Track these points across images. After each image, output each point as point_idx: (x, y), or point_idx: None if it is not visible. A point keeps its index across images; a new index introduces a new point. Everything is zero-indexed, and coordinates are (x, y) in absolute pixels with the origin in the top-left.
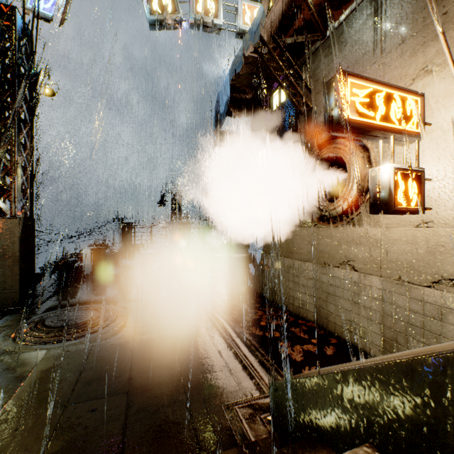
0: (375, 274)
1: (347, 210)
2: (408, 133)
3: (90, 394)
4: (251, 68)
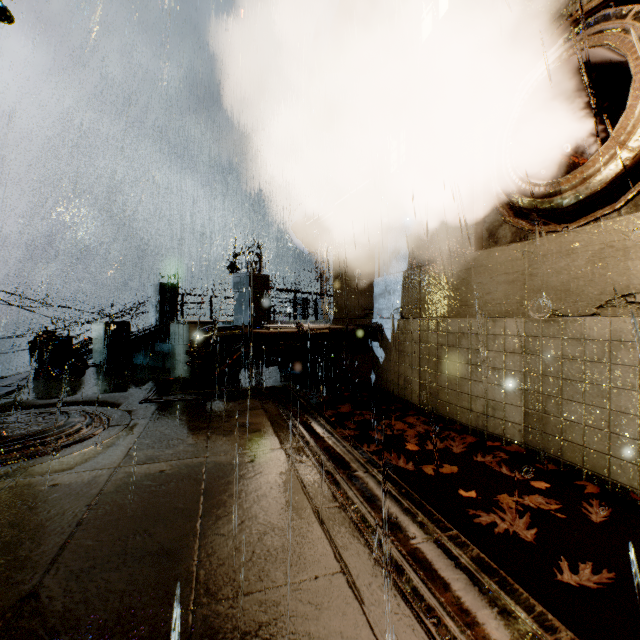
0: None
1: (624, 173)
2: None
3: None
4: None
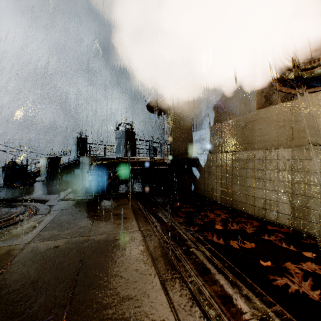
0: None
1: None
2: None
3: None
4: None
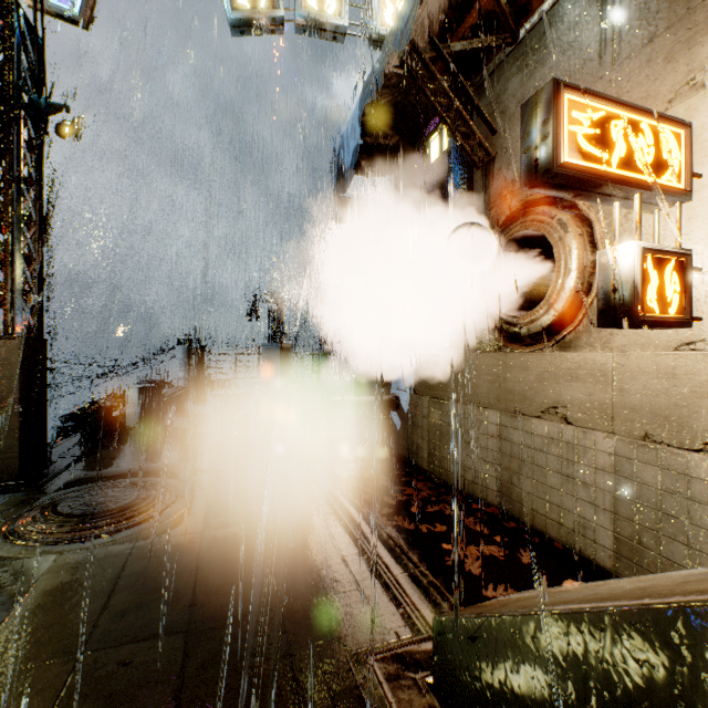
0: (603, 430)
1: (554, 323)
2: (665, 190)
3: (123, 633)
4: (395, 94)
